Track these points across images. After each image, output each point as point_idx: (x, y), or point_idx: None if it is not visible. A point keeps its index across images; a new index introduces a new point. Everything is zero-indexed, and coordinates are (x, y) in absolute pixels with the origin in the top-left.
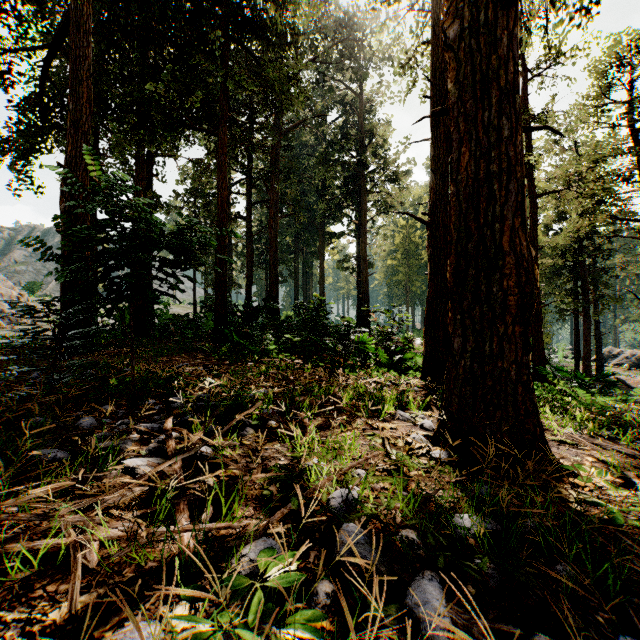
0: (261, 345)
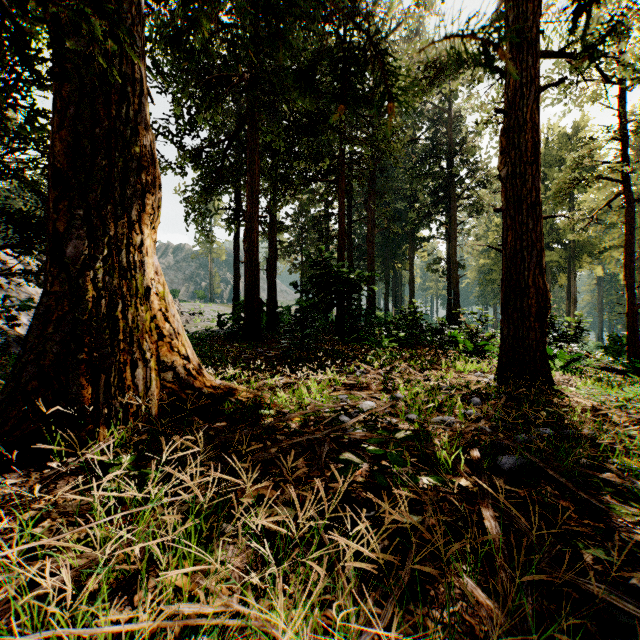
0: (377, 337)
